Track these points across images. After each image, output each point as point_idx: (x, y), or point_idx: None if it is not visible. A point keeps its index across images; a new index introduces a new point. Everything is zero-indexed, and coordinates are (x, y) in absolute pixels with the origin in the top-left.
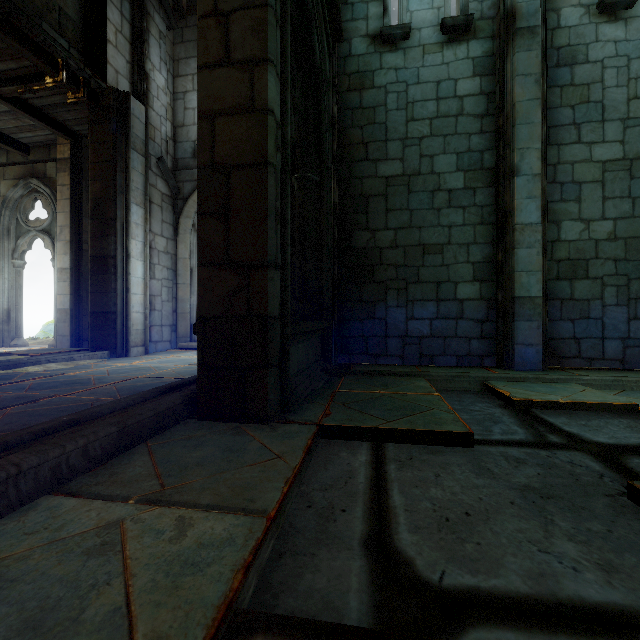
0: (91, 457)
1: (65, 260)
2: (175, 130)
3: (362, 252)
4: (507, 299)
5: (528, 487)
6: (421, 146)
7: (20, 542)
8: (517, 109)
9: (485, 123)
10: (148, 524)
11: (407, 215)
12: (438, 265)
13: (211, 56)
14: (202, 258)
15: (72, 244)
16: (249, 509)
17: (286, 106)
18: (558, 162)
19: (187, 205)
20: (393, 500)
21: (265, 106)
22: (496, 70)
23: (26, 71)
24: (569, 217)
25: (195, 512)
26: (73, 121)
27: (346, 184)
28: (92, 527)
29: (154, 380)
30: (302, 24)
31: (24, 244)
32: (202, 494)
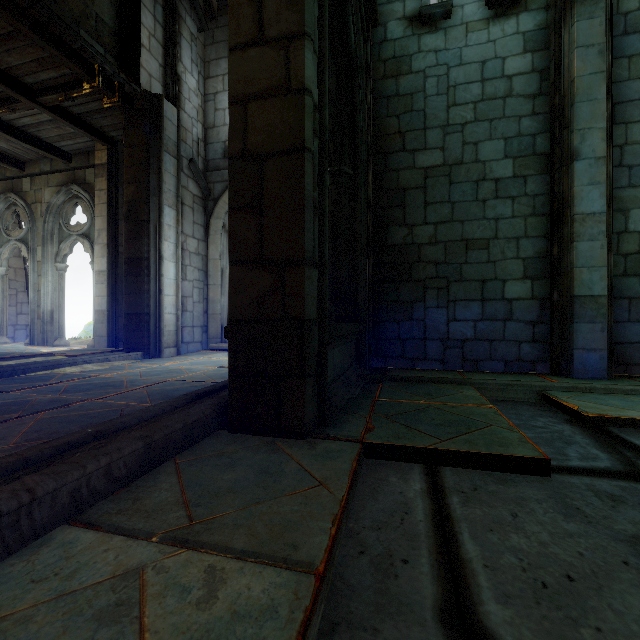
0: (114, 477)
1: (102, 263)
2: (206, 132)
3: (398, 249)
4: (564, 298)
5: (639, 539)
6: (464, 133)
7: (25, 594)
8: (577, 85)
9: (538, 103)
10: (172, 576)
11: (448, 208)
12: (483, 262)
13: (243, 35)
14: (233, 256)
15: (109, 247)
16: (292, 560)
17: (324, 86)
18: (625, 143)
19: (217, 206)
20: (465, 549)
21: (302, 86)
22: (551, 44)
23: (66, 79)
24: (639, 205)
25: (227, 561)
26: (110, 127)
27: (381, 177)
28: (108, 576)
29: (185, 384)
30: (336, 6)
31: (66, 248)
32: (235, 533)
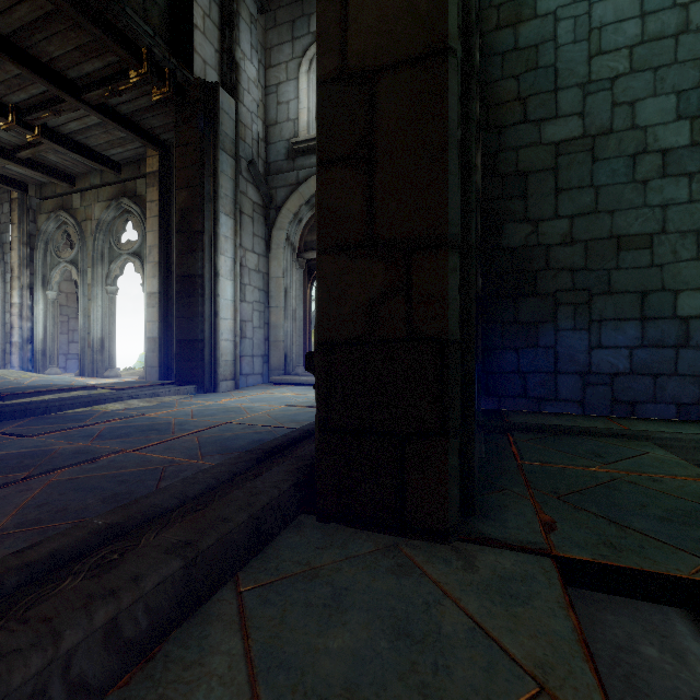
0: (125, 640)
1: (154, 284)
2: (267, 130)
3: (518, 253)
4: None
5: None
6: (614, 90)
7: None
8: None
9: None
10: None
11: (590, 195)
12: (643, 266)
13: None
14: (325, 240)
15: (160, 266)
16: None
17: None
18: None
19: (280, 215)
20: None
21: None
22: None
23: (111, 70)
24: None
25: None
26: (161, 128)
27: (493, 160)
28: None
29: (245, 429)
30: None
31: (116, 269)
32: None
